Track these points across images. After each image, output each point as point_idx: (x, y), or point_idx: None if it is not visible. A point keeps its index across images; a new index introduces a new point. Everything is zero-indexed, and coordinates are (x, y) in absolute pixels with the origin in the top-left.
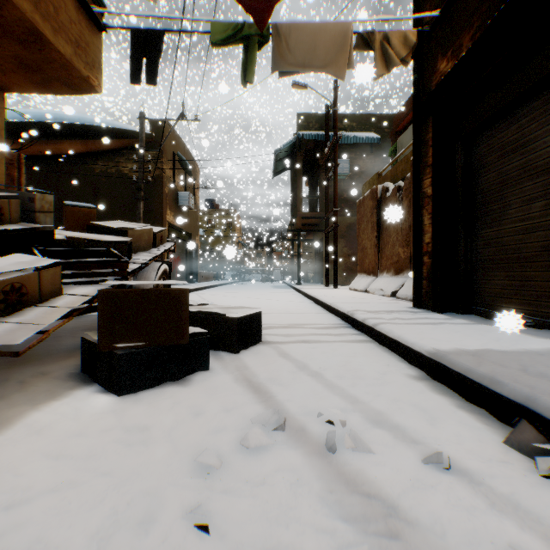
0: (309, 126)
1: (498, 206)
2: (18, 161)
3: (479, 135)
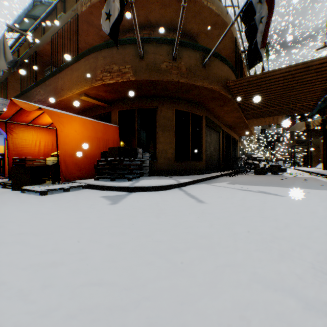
0: None
1: None
2: None
3: None
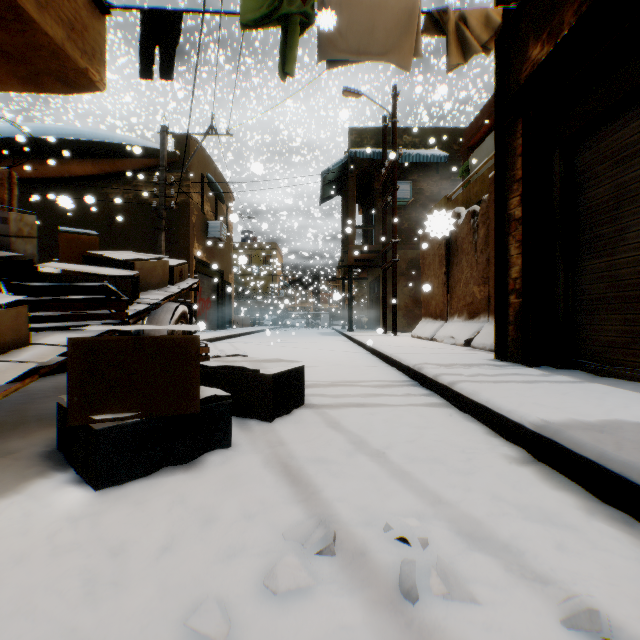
0: (363, 143)
1: (610, 229)
2: (9, 181)
3: (585, 139)
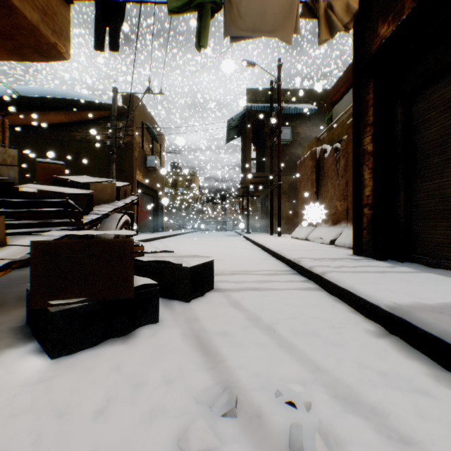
0: (257, 100)
1: (439, 159)
2: (2, 126)
3: (420, 93)
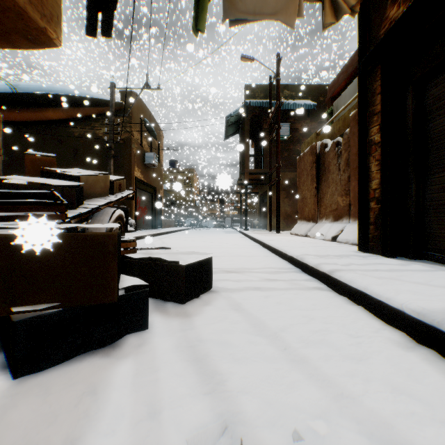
0: (255, 96)
1: None
2: None
3: (433, 78)
